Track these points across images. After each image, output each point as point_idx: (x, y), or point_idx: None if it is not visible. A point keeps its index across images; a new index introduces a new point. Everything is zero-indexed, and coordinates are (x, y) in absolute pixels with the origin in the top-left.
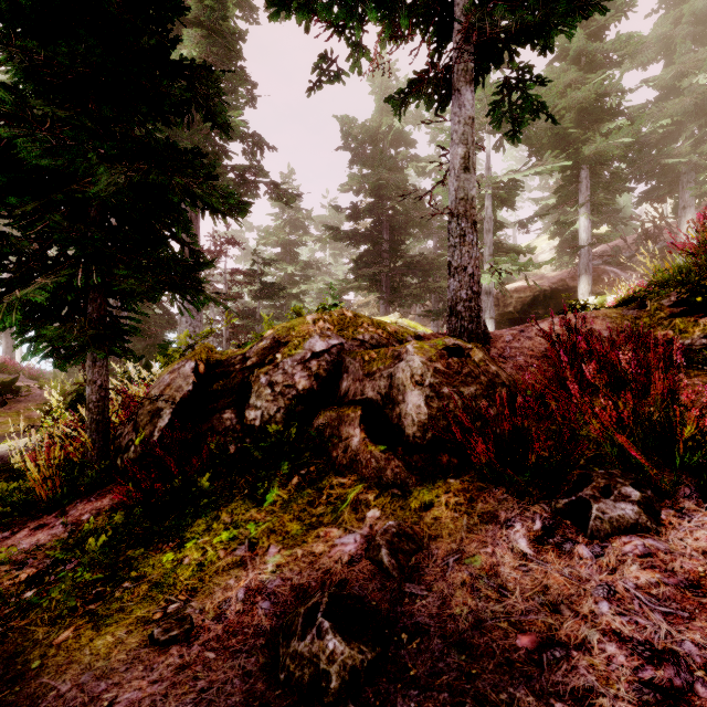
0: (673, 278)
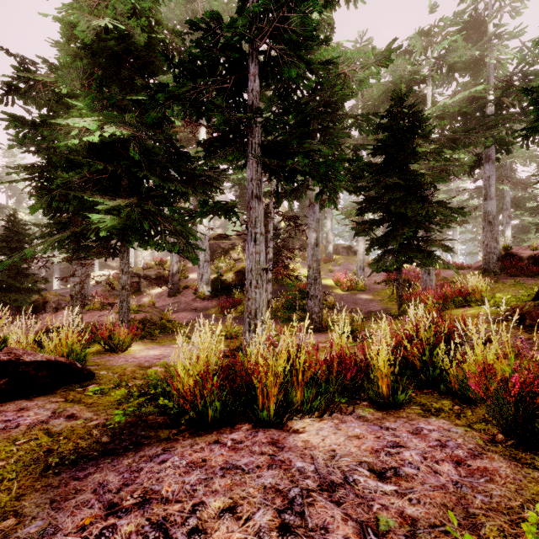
0: (112, 282)
